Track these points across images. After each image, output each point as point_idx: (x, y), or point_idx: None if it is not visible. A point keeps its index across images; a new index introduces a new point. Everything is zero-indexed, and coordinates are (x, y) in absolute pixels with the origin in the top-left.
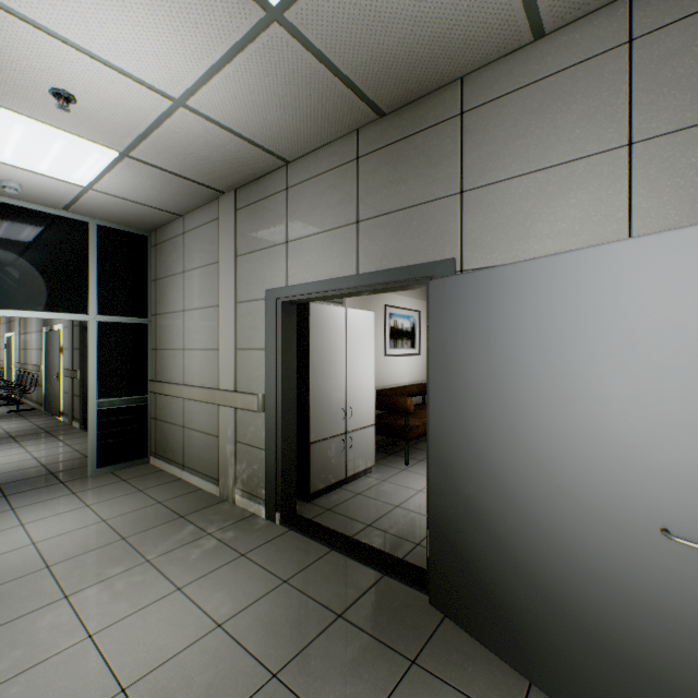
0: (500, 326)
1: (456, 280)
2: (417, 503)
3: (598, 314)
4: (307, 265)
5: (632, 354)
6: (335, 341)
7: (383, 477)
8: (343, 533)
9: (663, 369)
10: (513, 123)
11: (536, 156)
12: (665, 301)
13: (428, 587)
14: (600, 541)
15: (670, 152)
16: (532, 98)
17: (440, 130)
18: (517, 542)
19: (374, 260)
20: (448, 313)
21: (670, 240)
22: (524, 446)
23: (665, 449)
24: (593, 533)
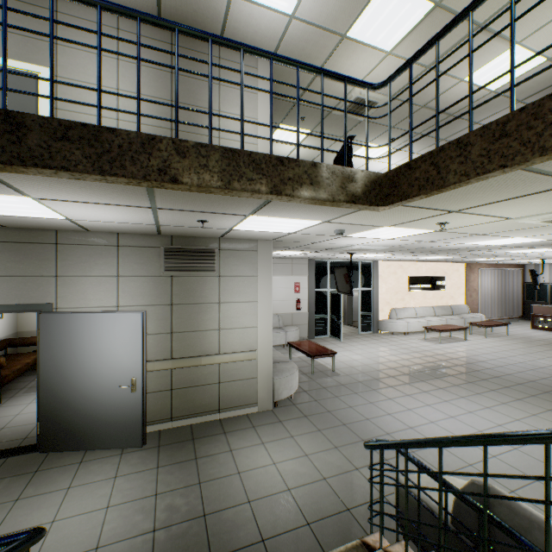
0: (75, 334)
1: (55, 315)
2: (18, 421)
3: (106, 332)
4: None
5: (114, 343)
6: None
7: None
8: None
9: (121, 346)
10: (80, 256)
11: (89, 271)
12: (121, 330)
13: (38, 448)
14: (107, 395)
15: (128, 281)
16: (88, 250)
17: (45, 246)
18: (82, 407)
19: (1, 298)
20: (51, 328)
21: (122, 315)
22: (84, 374)
23: (121, 366)
24: (105, 393)
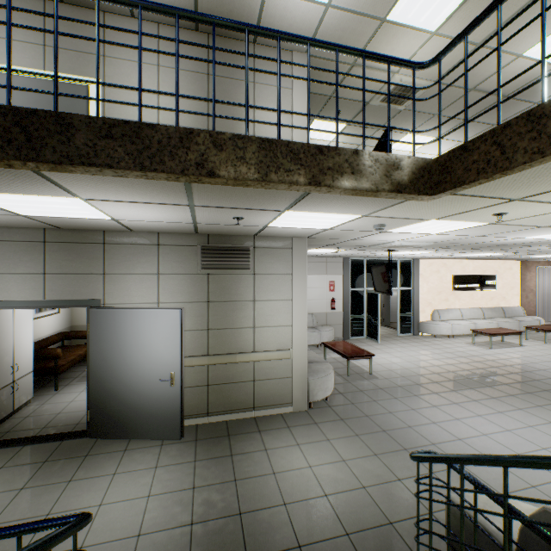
0: (120, 329)
1: (103, 311)
2: (72, 407)
3: (148, 327)
4: (1, 290)
5: (155, 338)
6: (7, 324)
7: (42, 402)
8: (29, 436)
9: (161, 341)
10: (125, 255)
11: (133, 269)
12: (161, 325)
13: (88, 434)
14: (148, 387)
15: (168, 279)
16: (131, 249)
17: (94, 246)
18: (126, 398)
19: (57, 294)
20: (99, 322)
21: (162, 311)
22: (128, 367)
23: (161, 360)
24: (147, 386)
